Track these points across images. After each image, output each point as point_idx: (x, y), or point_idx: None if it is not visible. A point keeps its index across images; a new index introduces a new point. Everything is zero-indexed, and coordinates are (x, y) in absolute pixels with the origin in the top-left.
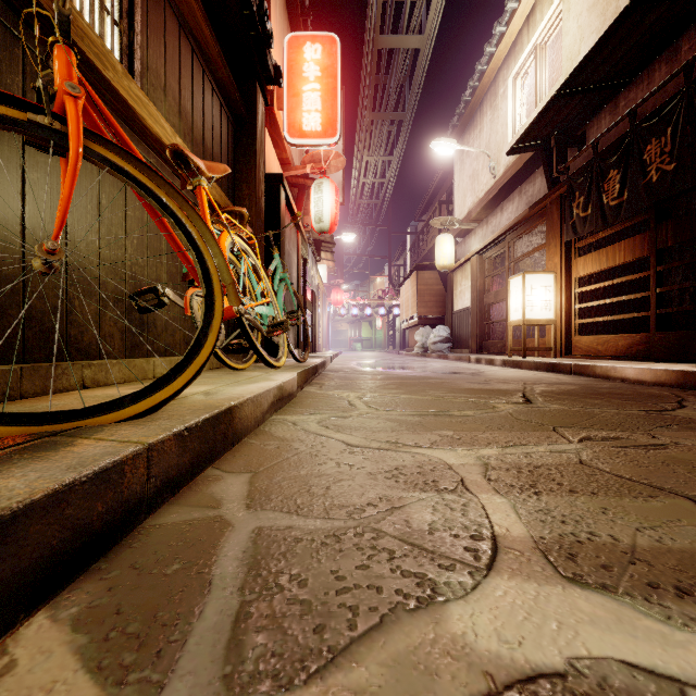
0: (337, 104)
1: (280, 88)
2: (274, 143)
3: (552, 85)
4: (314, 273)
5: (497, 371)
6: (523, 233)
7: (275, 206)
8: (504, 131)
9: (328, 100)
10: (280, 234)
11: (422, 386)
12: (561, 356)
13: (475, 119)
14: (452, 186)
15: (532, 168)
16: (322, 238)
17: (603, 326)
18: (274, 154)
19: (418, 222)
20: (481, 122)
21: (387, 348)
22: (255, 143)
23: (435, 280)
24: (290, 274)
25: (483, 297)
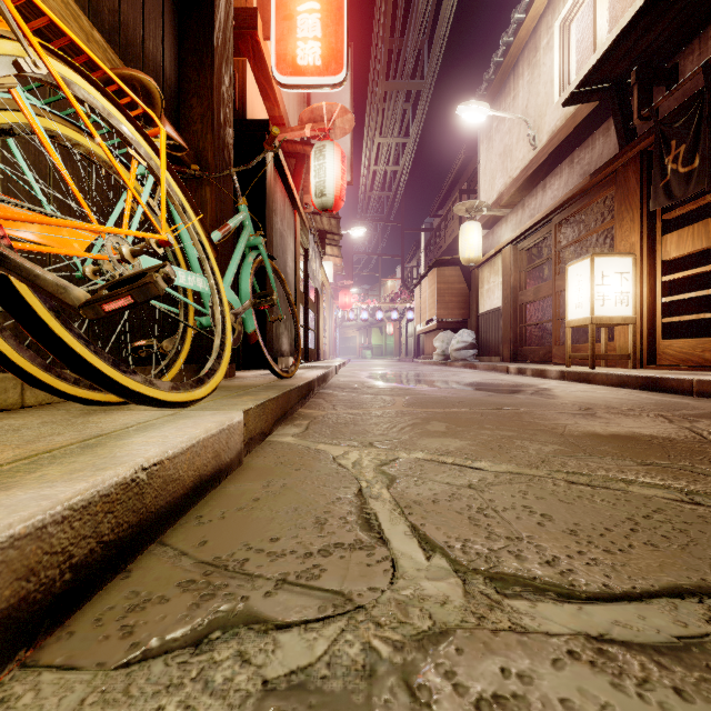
0: (343, 30)
1: (266, 10)
2: (262, 91)
3: (619, 18)
4: (318, 267)
5: (566, 388)
6: (577, 211)
7: (259, 163)
8: (547, 90)
9: (331, 24)
10: (265, 201)
11: (494, 426)
12: (642, 366)
13: (508, 85)
14: (474, 174)
15: (587, 130)
16: (327, 229)
17: (695, 327)
18: (261, 105)
19: (433, 219)
20: (515, 87)
21: (399, 356)
22: (210, 32)
23: (457, 277)
24: (284, 262)
25: (518, 295)
